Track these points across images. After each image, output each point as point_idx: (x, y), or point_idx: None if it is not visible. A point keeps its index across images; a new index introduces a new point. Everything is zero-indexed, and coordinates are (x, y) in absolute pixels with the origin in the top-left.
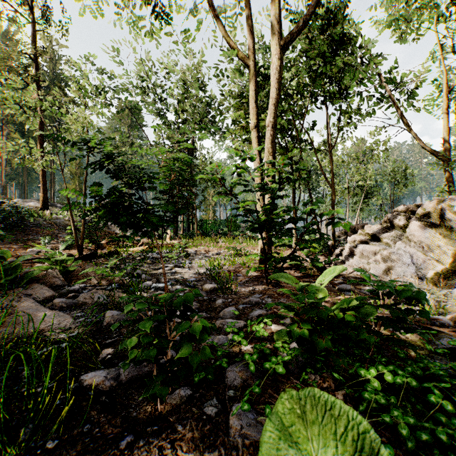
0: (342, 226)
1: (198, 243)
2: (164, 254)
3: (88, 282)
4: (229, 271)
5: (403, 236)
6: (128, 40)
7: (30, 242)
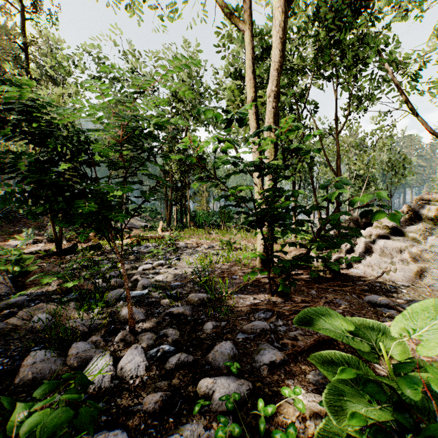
0: (391, 219)
1: (190, 235)
2: (152, 247)
3: (45, 288)
4: (223, 273)
5: (434, 230)
6: (120, 28)
7: (16, 234)
